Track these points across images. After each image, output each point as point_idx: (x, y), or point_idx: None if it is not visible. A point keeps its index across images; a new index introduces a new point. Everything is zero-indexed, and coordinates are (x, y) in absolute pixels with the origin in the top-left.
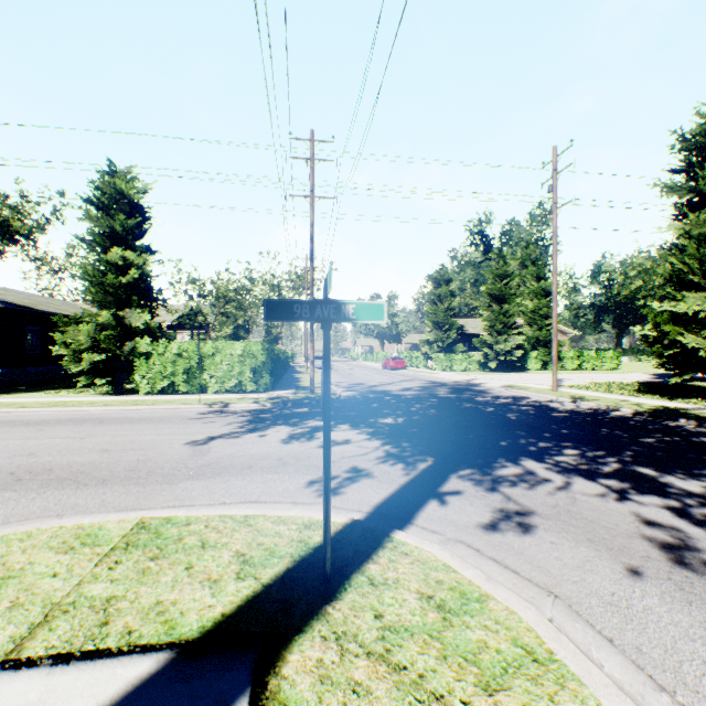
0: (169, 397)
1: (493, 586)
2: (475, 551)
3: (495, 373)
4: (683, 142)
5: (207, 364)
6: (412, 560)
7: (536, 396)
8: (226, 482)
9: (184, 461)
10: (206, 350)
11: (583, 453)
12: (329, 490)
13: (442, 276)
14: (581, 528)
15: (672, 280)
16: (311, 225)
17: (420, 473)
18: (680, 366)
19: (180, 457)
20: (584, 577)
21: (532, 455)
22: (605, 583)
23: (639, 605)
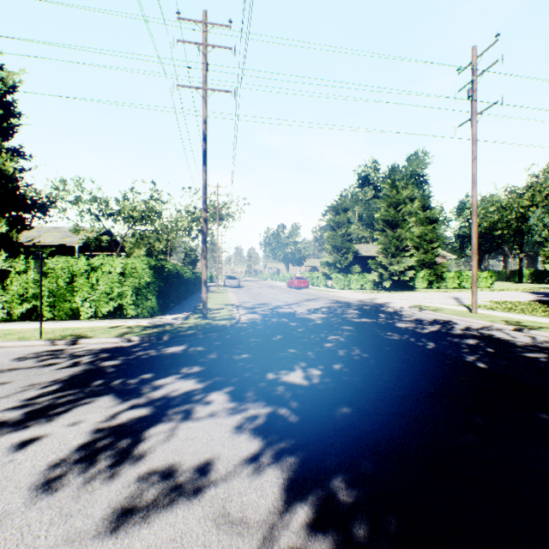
0: (21, 326)
1: None
2: None
3: (389, 291)
4: None
5: (80, 284)
6: None
7: (460, 320)
8: None
9: None
10: (78, 267)
11: None
12: None
13: (340, 205)
14: None
15: None
16: (204, 122)
17: None
18: None
19: None
20: None
21: None
22: None
23: None
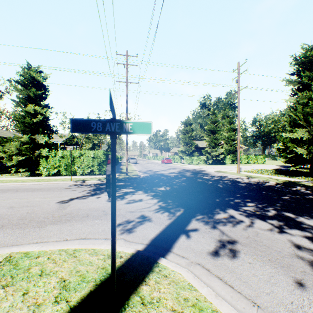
0: (57, 177)
1: (220, 302)
2: (207, 270)
3: (211, 165)
4: (295, 61)
5: (76, 161)
6: (169, 282)
7: (230, 176)
8: (71, 226)
9: (52, 213)
10: (76, 154)
11: (256, 205)
12: (115, 243)
13: (188, 122)
14: (264, 252)
15: (290, 123)
16: (126, 95)
17: (176, 218)
18: (294, 162)
19: (51, 210)
20: (272, 289)
21: (232, 206)
22: (285, 293)
23: (309, 311)
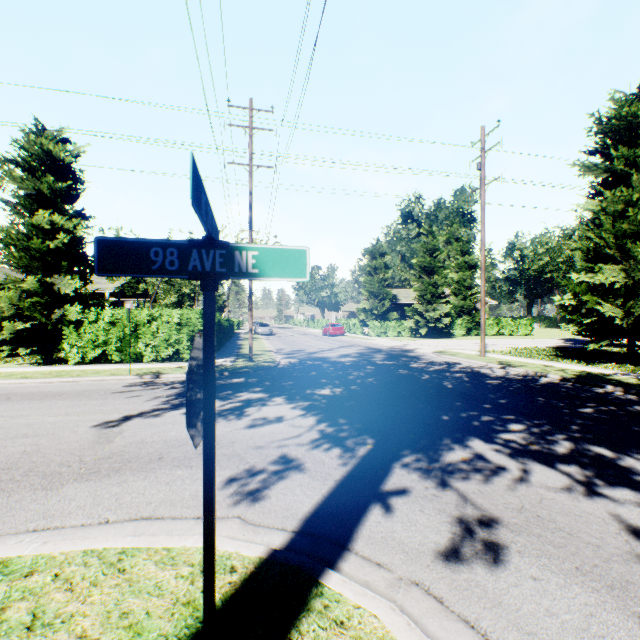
0: (99, 367)
1: None
2: (438, 602)
3: (426, 339)
4: (599, 125)
5: (143, 332)
6: None
7: (467, 362)
8: (122, 484)
9: (81, 452)
10: (142, 318)
11: (529, 429)
12: (212, 560)
13: (378, 249)
14: (563, 548)
15: (589, 253)
16: (250, 193)
17: (360, 463)
18: (596, 333)
19: (78, 446)
20: None
21: (478, 432)
22: None
23: None
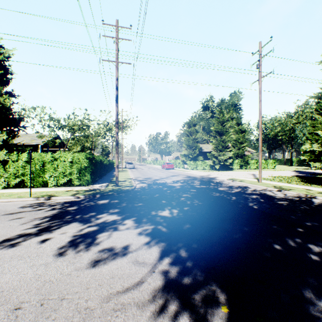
0: (16, 191)
1: None
2: None
3: (218, 171)
4: None
5: (48, 168)
6: None
7: (252, 186)
8: None
9: None
10: (47, 158)
11: None
12: None
13: (192, 122)
14: None
15: None
16: (116, 80)
17: None
18: None
19: None
20: None
21: None
22: None
23: None
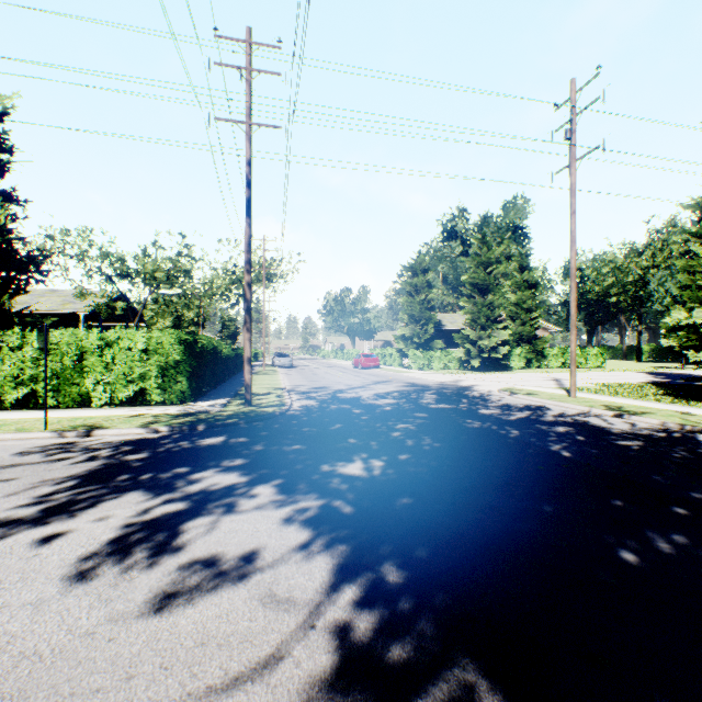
0: (17, 415)
1: None
2: None
3: (479, 372)
4: None
5: (91, 364)
6: None
7: (555, 405)
8: None
9: None
10: (89, 342)
11: None
12: None
13: (419, 264)
14: None
15: None
16: (247, 164)
17: None
18: None
19: None
20: None
21: None
22: None
23: None
